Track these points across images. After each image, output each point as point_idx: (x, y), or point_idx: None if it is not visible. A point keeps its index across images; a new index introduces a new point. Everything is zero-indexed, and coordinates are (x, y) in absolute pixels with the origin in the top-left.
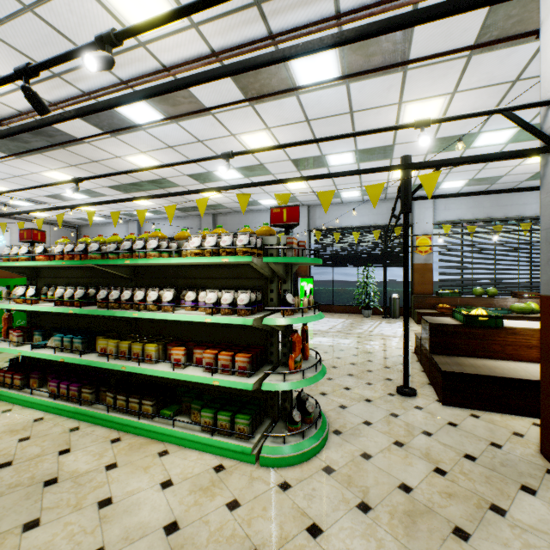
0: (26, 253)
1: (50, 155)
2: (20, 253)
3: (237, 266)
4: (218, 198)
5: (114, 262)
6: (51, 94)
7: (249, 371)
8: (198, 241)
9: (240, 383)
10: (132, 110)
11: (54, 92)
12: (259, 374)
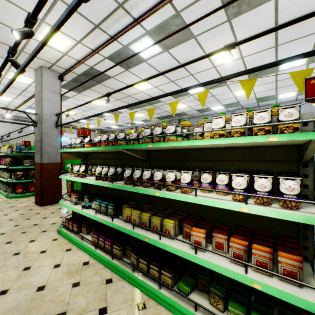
0: (79, 142)
1: (93, 89)
2: (76, 143)
3: (252, 149)
4: (184, 108)
5: (138, 146)
6: (93, 44)
7: (311, 285)
8: (222, 121)
9: (297, 298)
10: (140, 46)
11: (95, 41)
12: (309, 281)
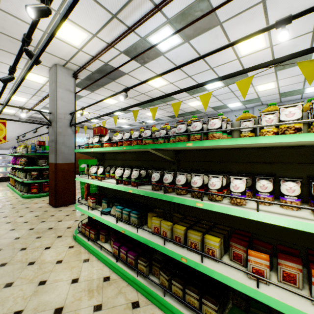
0: (97, 142)
1: (107, 87)
2: (93, 142)
3: None
4: (198, 105)
5: (173, 145)
6: (110, 37)
7: None
8: (299, 111)
9: None
10: (158, 37)
11: (112, 34)
12: None
